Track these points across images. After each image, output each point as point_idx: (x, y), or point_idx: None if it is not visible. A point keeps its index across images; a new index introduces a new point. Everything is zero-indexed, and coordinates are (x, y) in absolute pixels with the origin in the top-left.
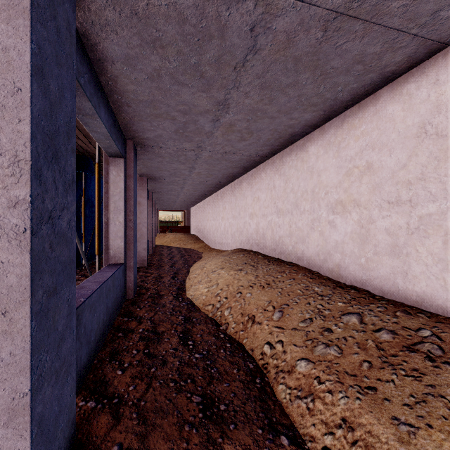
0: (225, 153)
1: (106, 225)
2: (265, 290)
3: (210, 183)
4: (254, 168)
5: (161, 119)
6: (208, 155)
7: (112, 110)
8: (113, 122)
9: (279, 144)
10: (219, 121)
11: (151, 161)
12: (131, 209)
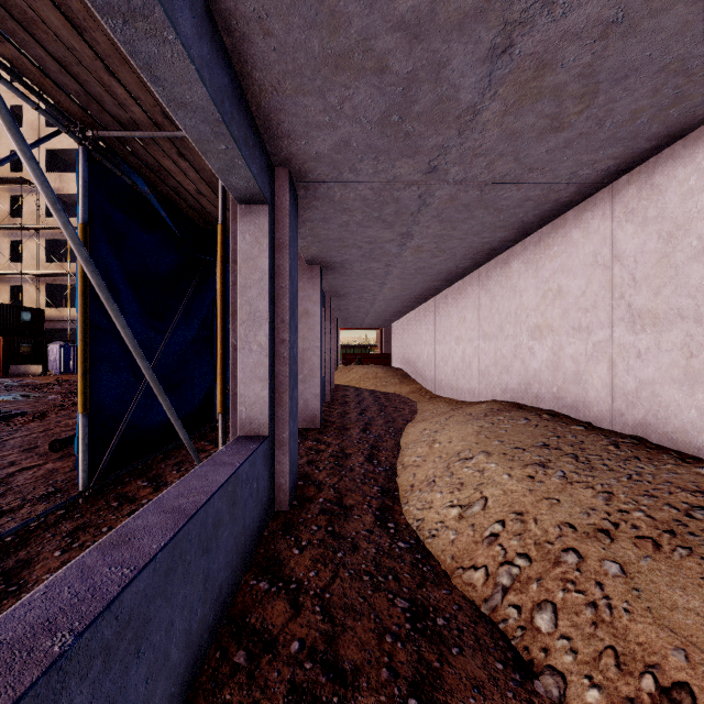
0: (489, 185)
1: (235, 352)
2: (669, 558)
3: (436, 270)
4: (545, 225)
5: (348, 75)
6: (447, 196)
7: (227, 55)
8: (232, 93)
9: (657, 131)
10: (507, 53)
11: (327, 224)
12: (285, 318)
